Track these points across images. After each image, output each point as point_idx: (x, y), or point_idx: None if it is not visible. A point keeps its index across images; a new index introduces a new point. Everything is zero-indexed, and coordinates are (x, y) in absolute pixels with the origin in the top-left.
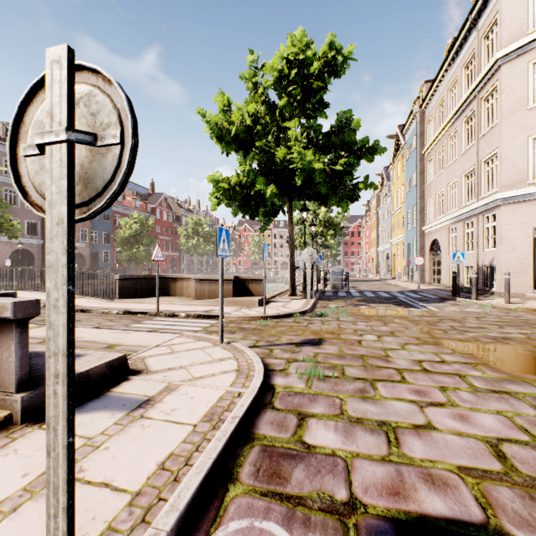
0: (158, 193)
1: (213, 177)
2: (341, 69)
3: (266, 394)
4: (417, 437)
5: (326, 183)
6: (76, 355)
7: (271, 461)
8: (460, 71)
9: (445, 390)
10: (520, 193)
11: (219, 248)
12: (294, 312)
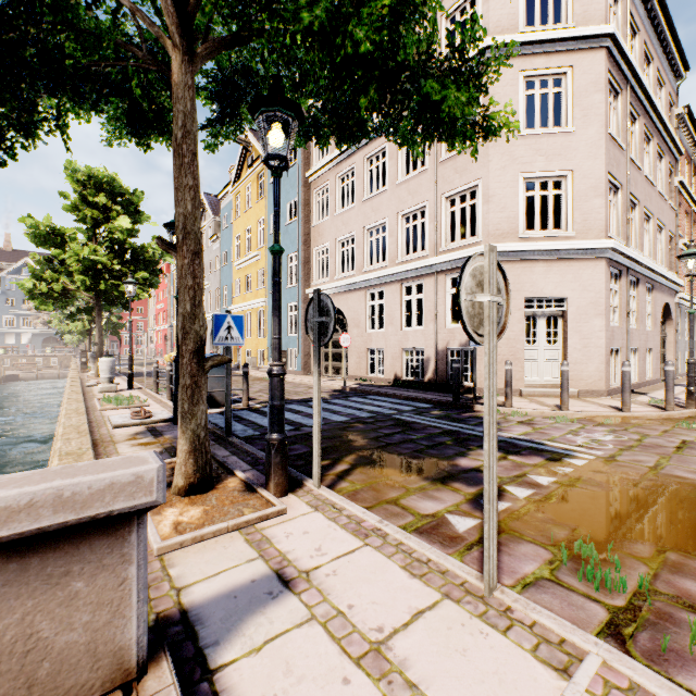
0: None
1: None
2: None
3: None
4: None
5: None
6: None
7: None
8: None
9: None
10: (516, 249)
11: None
12: None
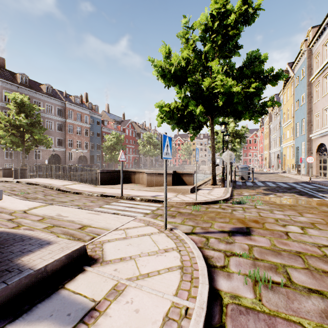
0: (127, 120)
1: (159, 104)
2: (251, 19)
3: (214, 306)
4: None
5: (241, 102)
6: (47, 242)
7: None
8: None
9: None
10: None
11: (163, 152)
12: (218, 200)
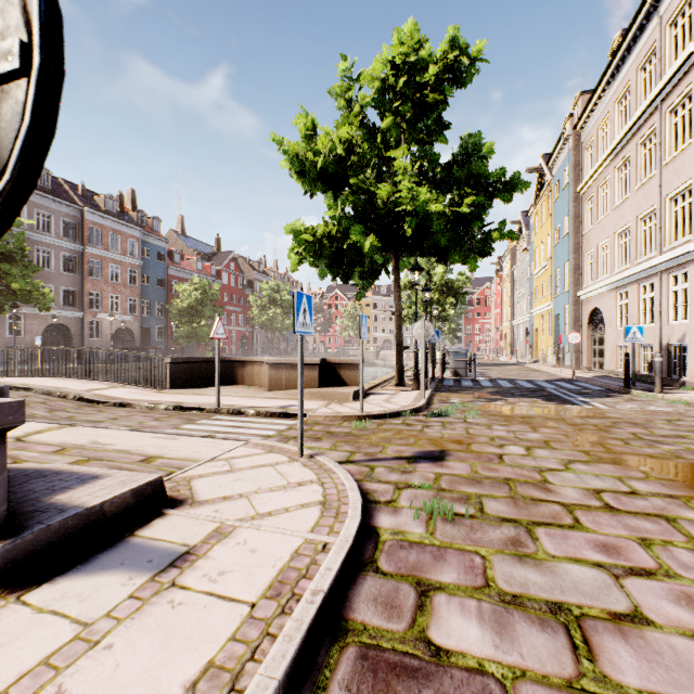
0: (225, 252)
1: (293, 226)
2: (466, 76)
3: (366, 543)
4: (622, 640)
5: (446, 232)
6: (92, 476)
7: (376, 679)
8: (633, 74)
9: (650, 546)
10: None
11: (297, 321)
12: (403, 410)
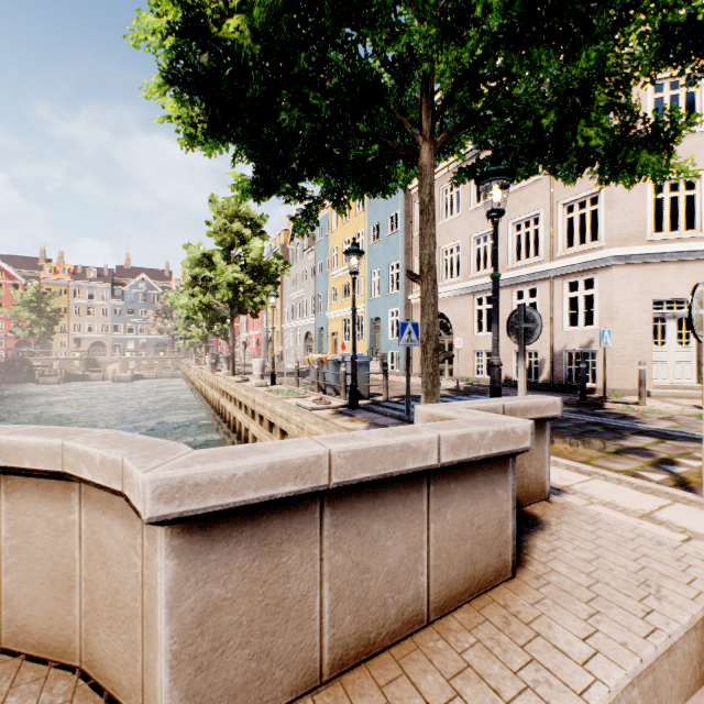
0: None
1: None
2: None
3: None
4: None
5: None
6: None
7: None
8: None
9: None
10: (644, 252)
11: None
12: None
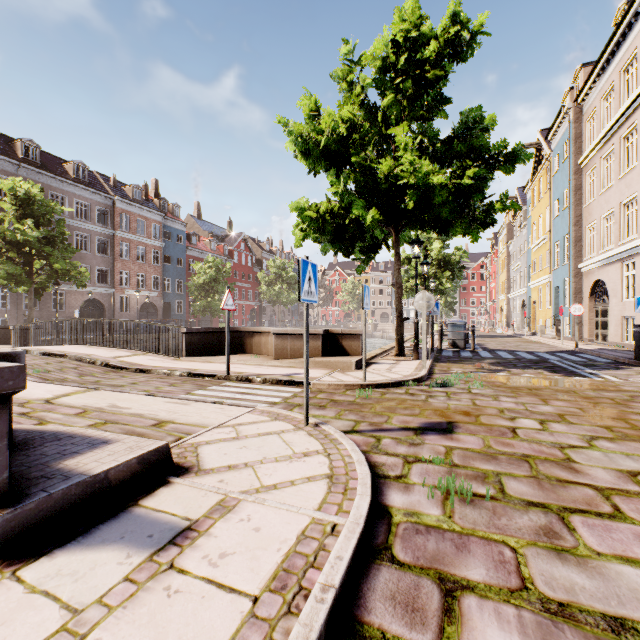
0: (236, 234)
1: (298, 204)
2: (467, 50)
3: (377, 525)
4: None
5: (448, 204)
6: (102, 441)
7: None
8: None
9: None
10: None
11: (302, 289)
12: (405, 380)
